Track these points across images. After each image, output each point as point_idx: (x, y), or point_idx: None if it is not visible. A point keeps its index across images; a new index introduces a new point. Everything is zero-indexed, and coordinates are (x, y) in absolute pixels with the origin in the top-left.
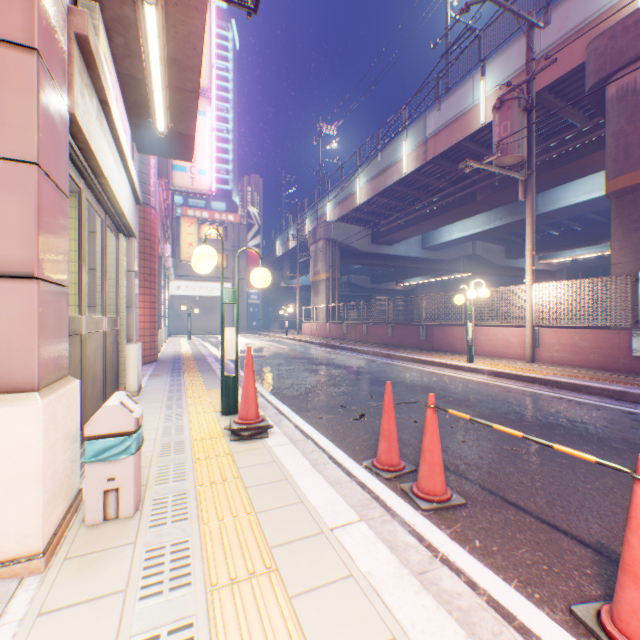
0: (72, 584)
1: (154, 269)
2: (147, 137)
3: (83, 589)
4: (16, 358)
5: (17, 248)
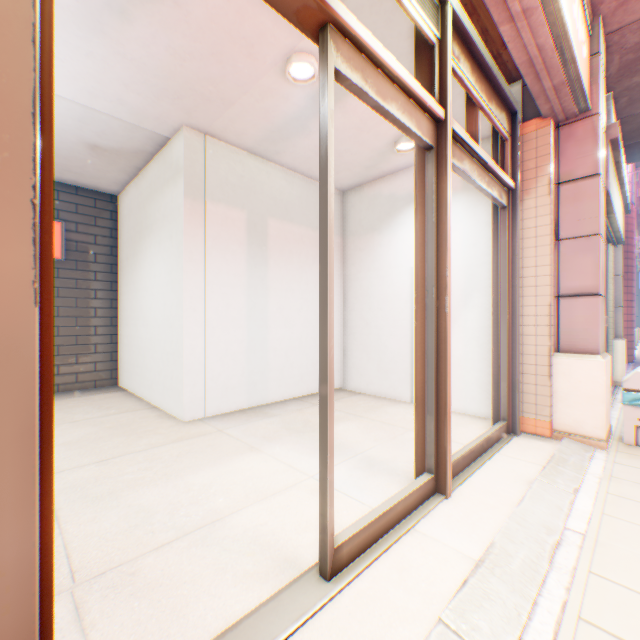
0: (626, 460)
1: (628, 266)
2: (634, 150)
3: (634, 464)
4: (586, 337)
5: (587, 280)
